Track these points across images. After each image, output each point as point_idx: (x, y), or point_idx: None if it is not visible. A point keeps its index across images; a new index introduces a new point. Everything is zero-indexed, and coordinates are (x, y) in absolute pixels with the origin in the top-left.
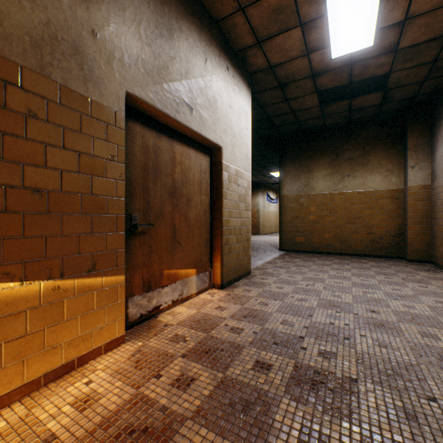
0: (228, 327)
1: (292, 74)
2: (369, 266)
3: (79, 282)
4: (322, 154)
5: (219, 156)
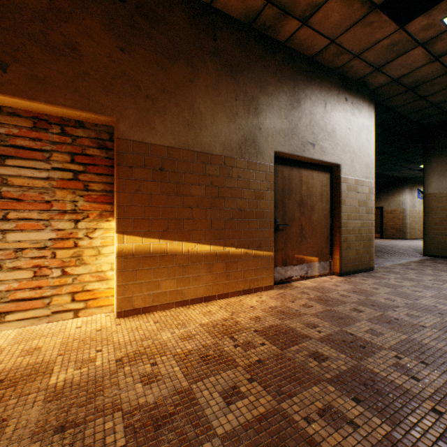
0: (338, 294)
1: (421, 77)
2: None
3: (254, 252)
4: None
5: (337, 171)
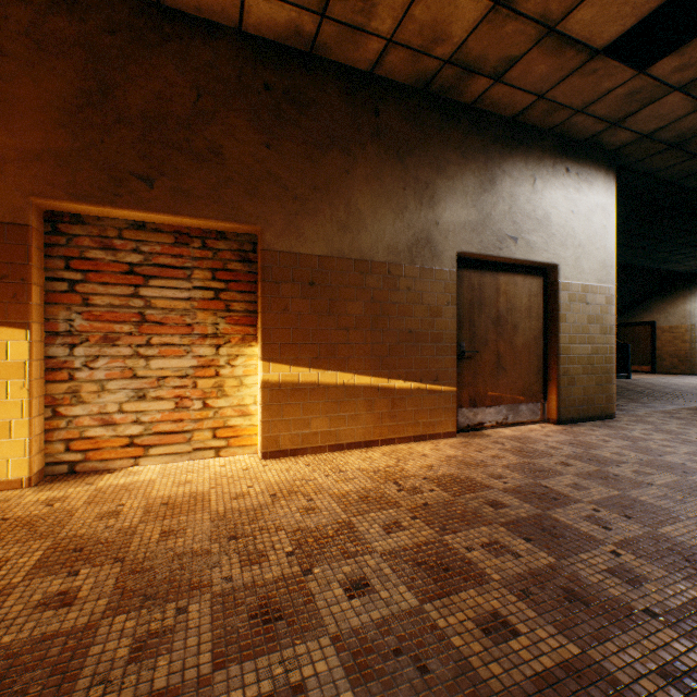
0: (547, 445)
1: (689, 130)
2: None
3: (429, 387)
4: None
5: (553, 274)
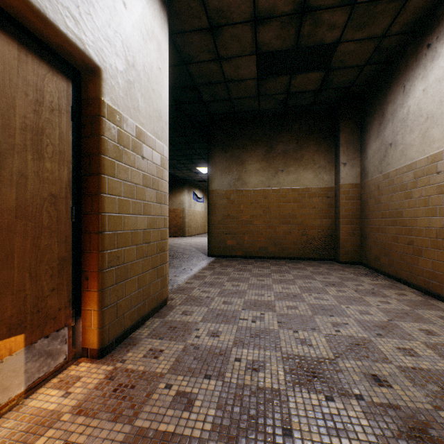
0: None
1: (228, 8)
2: (310, 273)
3: None
4: (255, 144)
5: (94, 85)
